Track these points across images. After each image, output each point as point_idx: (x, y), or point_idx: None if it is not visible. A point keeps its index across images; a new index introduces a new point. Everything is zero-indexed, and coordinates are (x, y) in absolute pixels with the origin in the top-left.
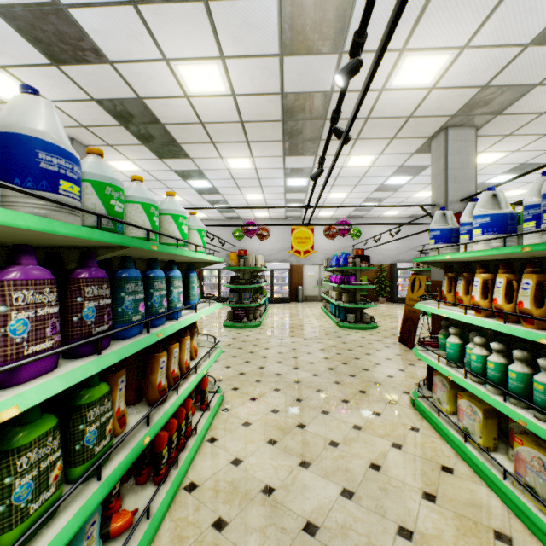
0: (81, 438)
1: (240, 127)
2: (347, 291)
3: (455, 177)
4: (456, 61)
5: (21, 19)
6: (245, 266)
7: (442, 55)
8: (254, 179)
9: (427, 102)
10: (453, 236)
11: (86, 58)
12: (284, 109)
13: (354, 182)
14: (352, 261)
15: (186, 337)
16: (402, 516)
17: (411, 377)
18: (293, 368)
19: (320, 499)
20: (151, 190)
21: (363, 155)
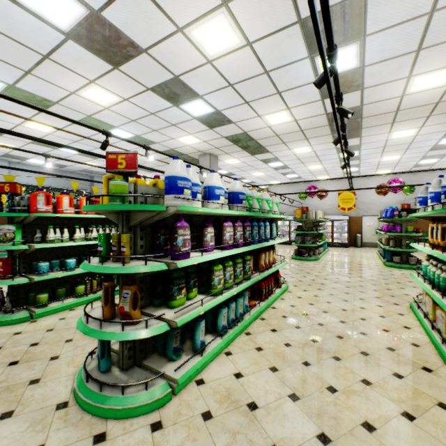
0: (245, 268)
1: (300, 133)
2: (397, 238)
3: None
4: None
5: (203, 118)
6: (306, 218)
7: None
8: (314, 157)
9: None
10: None
11: (224, 124)
12: (329, 119)
13: (403, 147)
14: (399, 213)
15: (271, 250)
16: (365, 331)
17: None
18: (334, 282)
19: (328, 320)
20: (245, 171)
21: (404, 130)
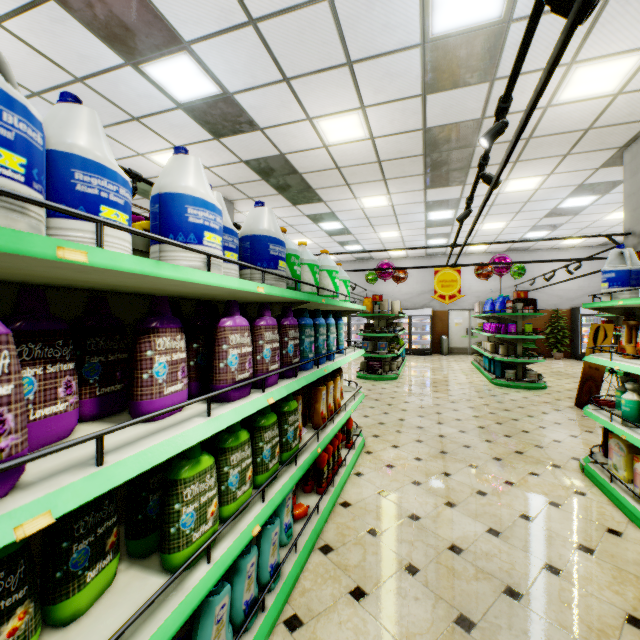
0: (285, 434)
1: (377, 167)
2: (505, 342)
3: None
4: None
5: (198, 110)
6: (380, 313)
7: (627, 58)
8: (390, 216)
9: (612, 110)
10: (632, 279)
11: (242, 129)
12: (426, 143)
13: (515, 208)
14: (512, 306)
15: (337, 377)
16: (551, 557)
17: (586, 444)
18: (437, 423)
19: (465, 531)
20: None
21: (526, 178)
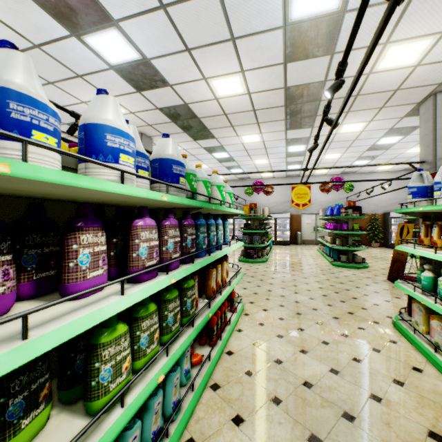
0: (185, 304)
1: (252, 114)
2: (340, 236)
3: None
4: (439, 42)
5: (125, 70)
6: (254, 216)
7: (424, 41)
8: (262, 149)
9: (413, 77)
10: (428, 192)
11: (157, 85)
12: (286, 98)
13: (347, 144)
14: (345, 211)
15: (224, 262)
16: (374, 389)
17: (395, 307)
18: (294, 292)
19: (314, 371)
20: None
21: (354, 123)
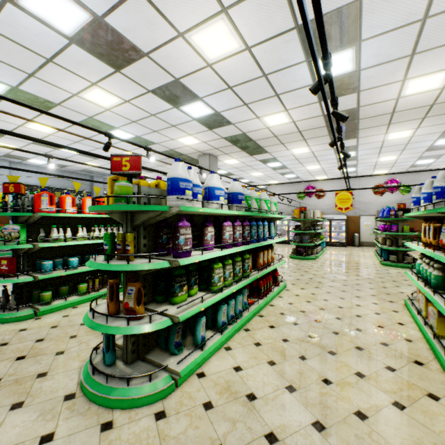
0: (244, 266)
1: (298, 134)
2: (393, 237)
3: None
4: None
5: (202, 120)
6: (304, 218)
7: (440, 73)
8: (312, 157)
9: (444, 94)
10: None
11: (223, 125)
12: (326, 121)
13: (400, 148)
14: (396, 213)
15: (269, 249)
16: (360, 327)
17: None
18: (331, 281)
19: (324, 317)
20: (244, 171)
21: (400, 131)
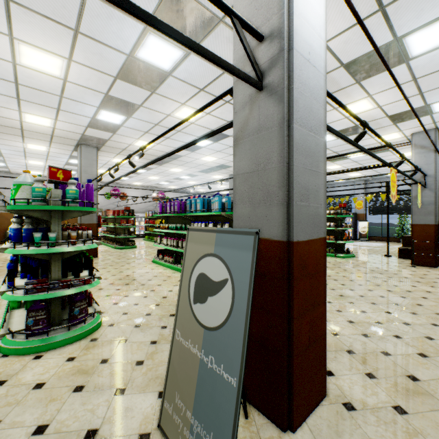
0: None
1: None
2: None
3: (86, 170)
4: (58, 123)
5: None
6: None
7: (47, 119)
8: None
9: (58, 132)
10: None
11: None
12: None
13: (43, 157)
14: None
15: None
16: None
17: None
18: None
19: None
20: None
21: (37, 145)
